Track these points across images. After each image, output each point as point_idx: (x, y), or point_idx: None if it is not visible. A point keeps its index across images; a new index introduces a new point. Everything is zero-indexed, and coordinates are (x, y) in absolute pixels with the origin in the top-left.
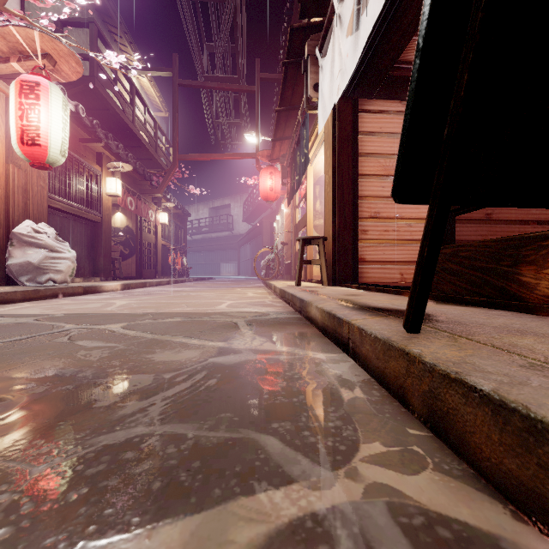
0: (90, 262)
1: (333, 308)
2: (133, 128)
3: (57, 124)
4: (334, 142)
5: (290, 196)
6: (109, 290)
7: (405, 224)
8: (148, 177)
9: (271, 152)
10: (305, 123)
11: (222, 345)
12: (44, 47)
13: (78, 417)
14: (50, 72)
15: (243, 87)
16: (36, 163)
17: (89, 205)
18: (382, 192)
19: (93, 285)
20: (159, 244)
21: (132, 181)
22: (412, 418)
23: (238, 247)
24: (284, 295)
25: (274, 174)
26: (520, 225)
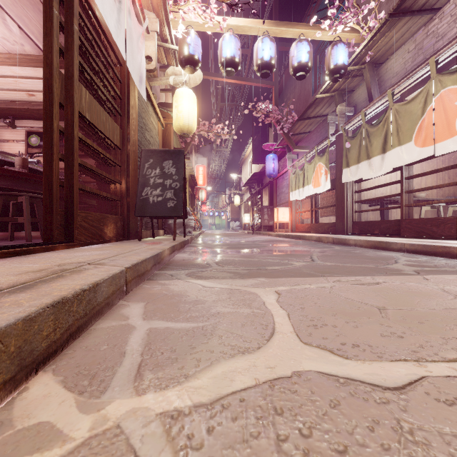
0: None
1: (167, 245)
2: None
3: None
4: None
5: None
6: None
7: None
8: None
9: None
10: None
11: (218, 257)
12: None
13: (234, 251)
14: None
15: None
16: None
17: None
18: None
19: None
20: None
21: None
22: (182, 251)
23: None
24: (80, 310)
25: None
26: None
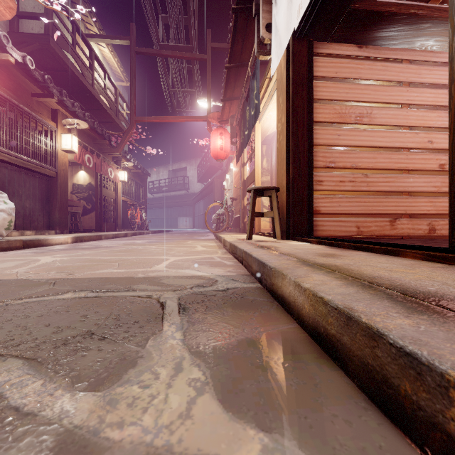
0: (45, 216)
1: (343, 296)
2: (92, 90)
3: None
4: (288, 86)
5: (239, 152)
6: (57, 243)
7: (361, 174)
8: (107, 137)
9: (221, 113)
10: (256, 74)
11: (83, 415)
12: None
13: None
14: None
15: (195, 55)
16: None
17: (42, 159)
18: (337, 141)
19: (37, 238)
20: (119, 199)
21: (91, 140)
22: None
23: (193, 204)
24: (235, 251)
25: (223, 134)
26: None
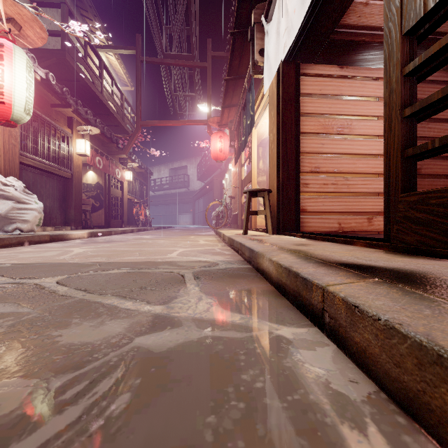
0: (62, 213)
1: (291, 262)
2: (101, 98)
3: (20, 84)
4: (278, 103)
5: (237, 155)
6: (76, 238)
7: (342, 178)
8: (115, 140)
9: (220, 118)
10: (251, 88)
11: (160, 310)
12: (8, 11)
13: None
14: (16, 37)
15: (196, 63)
16: (1, 120)
17: (60, 163)
18: (321, 149)
19: (60, 233)
20: (125, 198)
21: (101, 143)
22: None
23: (193, 201)
24: (232, 243)
25: (223, 138)
26: (446, 179)
